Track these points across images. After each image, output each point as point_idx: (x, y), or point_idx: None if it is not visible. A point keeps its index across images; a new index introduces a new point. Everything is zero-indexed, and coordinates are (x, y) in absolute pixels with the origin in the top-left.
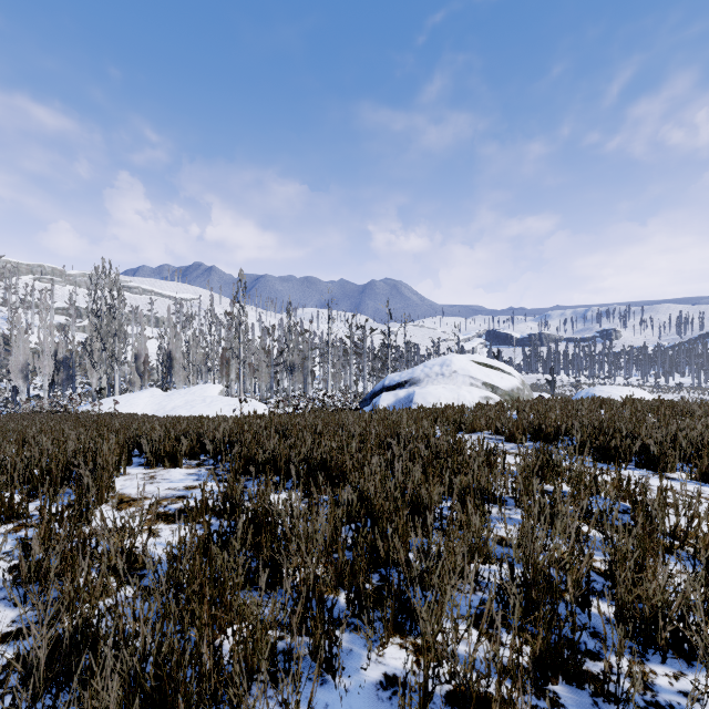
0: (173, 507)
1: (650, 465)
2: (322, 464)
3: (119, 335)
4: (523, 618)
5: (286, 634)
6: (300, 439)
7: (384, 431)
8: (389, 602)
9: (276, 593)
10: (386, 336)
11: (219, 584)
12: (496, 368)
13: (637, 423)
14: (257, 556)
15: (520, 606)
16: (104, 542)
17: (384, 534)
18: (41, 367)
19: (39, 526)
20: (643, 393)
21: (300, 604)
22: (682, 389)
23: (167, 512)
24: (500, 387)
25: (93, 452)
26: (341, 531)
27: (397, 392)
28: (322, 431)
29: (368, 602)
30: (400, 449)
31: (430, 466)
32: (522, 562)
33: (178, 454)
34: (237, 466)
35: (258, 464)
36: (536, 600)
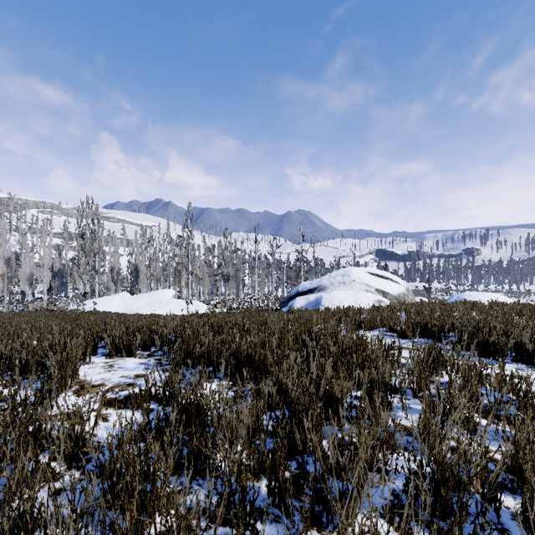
0: (123, 394)
1: (524, 360)
2: (248, 358)
3: (98, 252)
4: (433, 513)
5: (211, 524)
6: (231, 335)
7: (299, 329)
8: (307, 499)
9: (204, 479)
10: (299, 253)
11: (149, 477)
12: (386, 278)
13: (507, 323)
14: (188, 445)
15: (438, 513)
16: (54, 430)
17: (301, 425)
18: (41, 276)
19: (4, 413)
20: (503, 298)
21: (222, 504)
22: (531, 294)
23: (117, 398)
24: (389, 292)
25: (63, 345)
26: (263, 424)
27: (308, 296)
28: (248, 329)
29: (287, 495)
30: (312, 344)
31: (339, 362)
32: (428, 455)
33: (133, 347)
34: (178, 359)
35: (195, 357)
36: (446, 497)
